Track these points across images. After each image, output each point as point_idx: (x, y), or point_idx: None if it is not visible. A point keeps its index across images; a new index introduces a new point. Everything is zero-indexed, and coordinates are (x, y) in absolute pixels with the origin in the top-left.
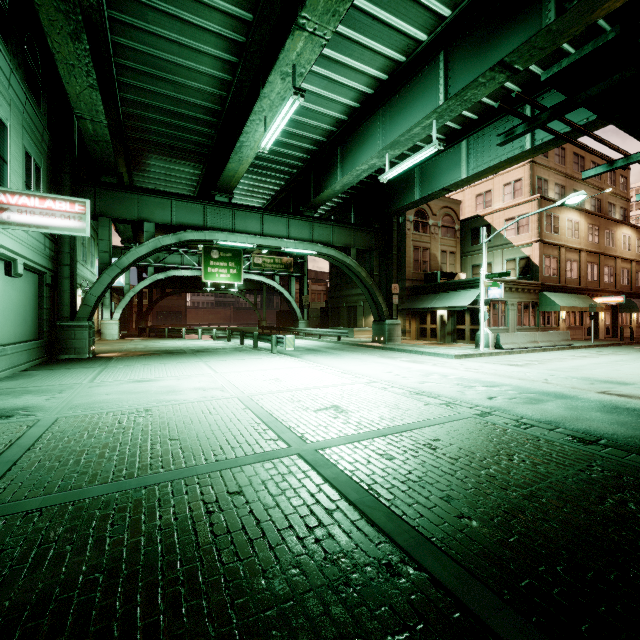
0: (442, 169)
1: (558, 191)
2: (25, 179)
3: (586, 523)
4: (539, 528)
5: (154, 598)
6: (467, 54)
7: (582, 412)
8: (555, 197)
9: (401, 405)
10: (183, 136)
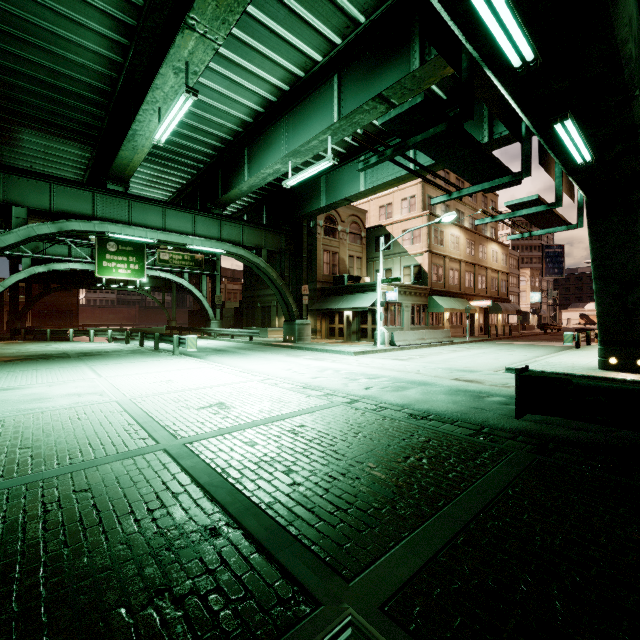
0: (344, 180)
1: (444, 209)
2: None
3: (386, 477)
4: (350, 485)
5: None
6: (356, 81)
7: (432, 395)
8: (442, 214)
9: (284, 398)
10: (65, 113)
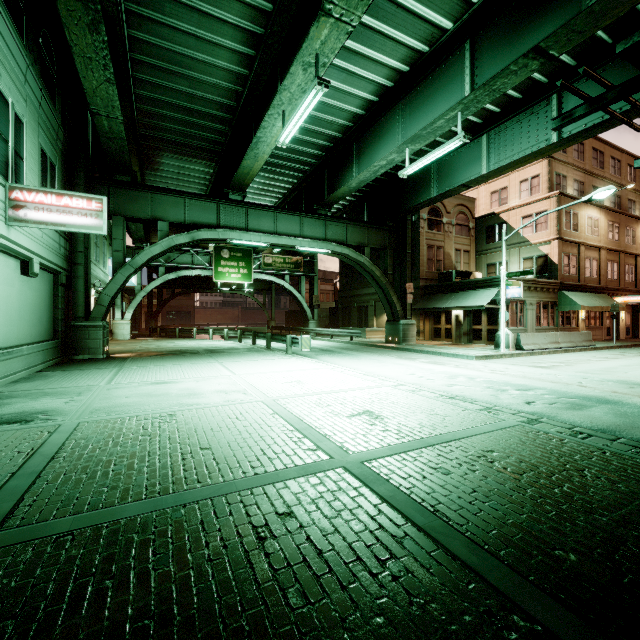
0: (461, 165)
1: (577, 187)
2: (41, 177)
3: None
4: None
5: None
6: (496, 41)
7: (634, 419)
8: (574, 194)
9: (438, 411)
10: (197, 133)
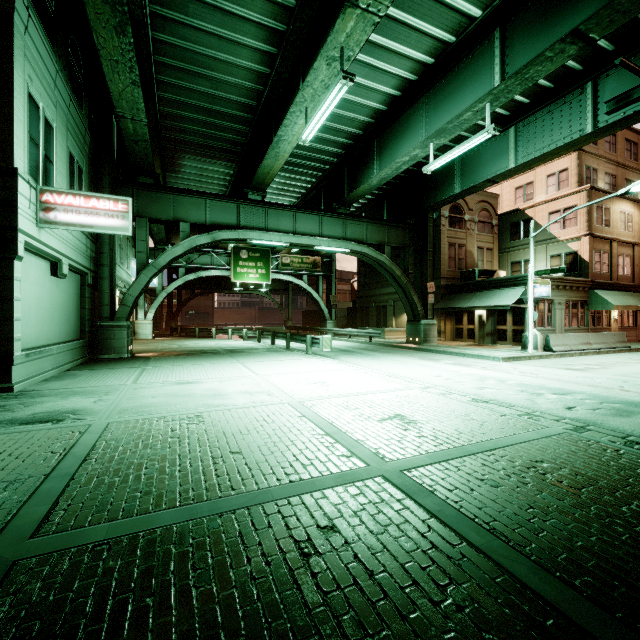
0: (486, 159)
1: (608, 181)
2: (69, 180)
3: None
4: None
5: None
6: (529, 27)
7: None
8: (605, 187)
9: (473, 415)
10: (217, 134)
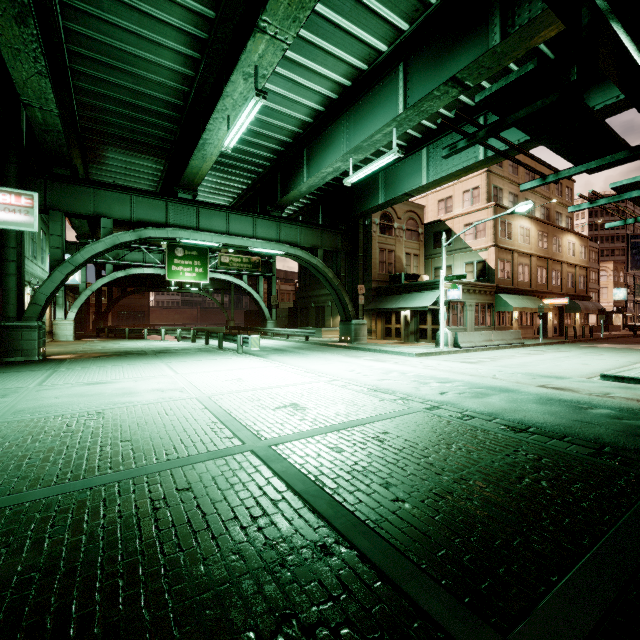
0: (404, 175)
1: (512, 199)
2: None
3: (503, 500)
4: (462, 506)
5: (91, 591)
6: (424, 67)
7: (520, 404)
8: (509, 205)
9: (357, 401)
10: (144, 129)
